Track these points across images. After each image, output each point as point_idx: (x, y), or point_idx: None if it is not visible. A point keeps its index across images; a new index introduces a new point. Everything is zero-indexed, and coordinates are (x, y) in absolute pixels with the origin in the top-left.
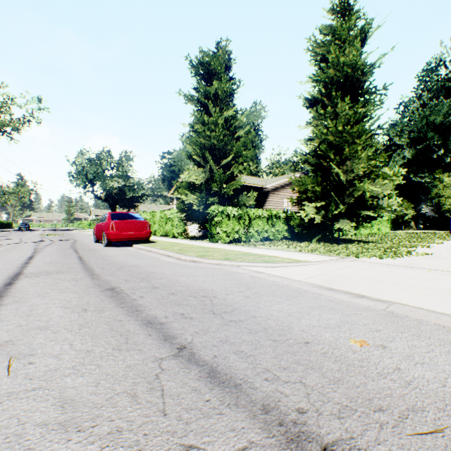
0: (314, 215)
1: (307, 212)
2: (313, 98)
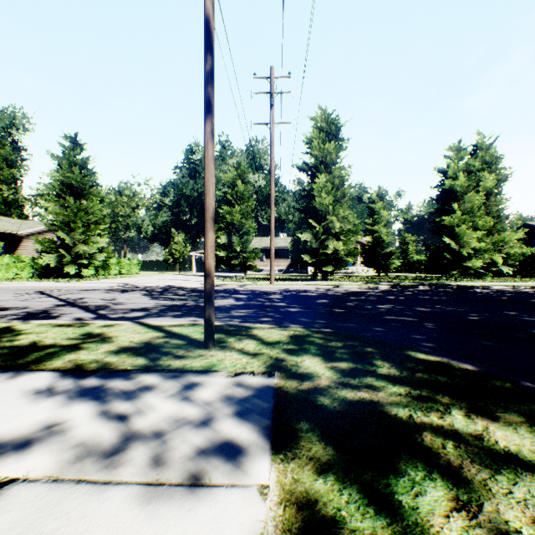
0: (51, 262)
1: (46, 260)
2: (52, 188)
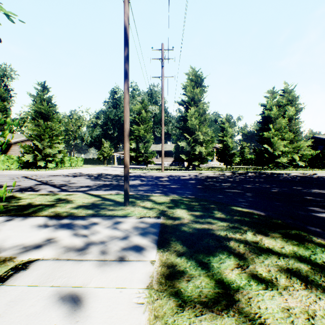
0: (30, 159)
1: (26, 158)
2: (30, 114)
